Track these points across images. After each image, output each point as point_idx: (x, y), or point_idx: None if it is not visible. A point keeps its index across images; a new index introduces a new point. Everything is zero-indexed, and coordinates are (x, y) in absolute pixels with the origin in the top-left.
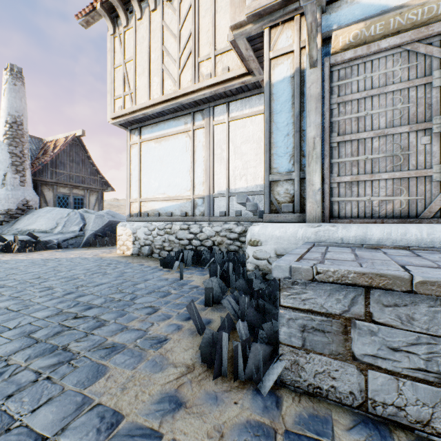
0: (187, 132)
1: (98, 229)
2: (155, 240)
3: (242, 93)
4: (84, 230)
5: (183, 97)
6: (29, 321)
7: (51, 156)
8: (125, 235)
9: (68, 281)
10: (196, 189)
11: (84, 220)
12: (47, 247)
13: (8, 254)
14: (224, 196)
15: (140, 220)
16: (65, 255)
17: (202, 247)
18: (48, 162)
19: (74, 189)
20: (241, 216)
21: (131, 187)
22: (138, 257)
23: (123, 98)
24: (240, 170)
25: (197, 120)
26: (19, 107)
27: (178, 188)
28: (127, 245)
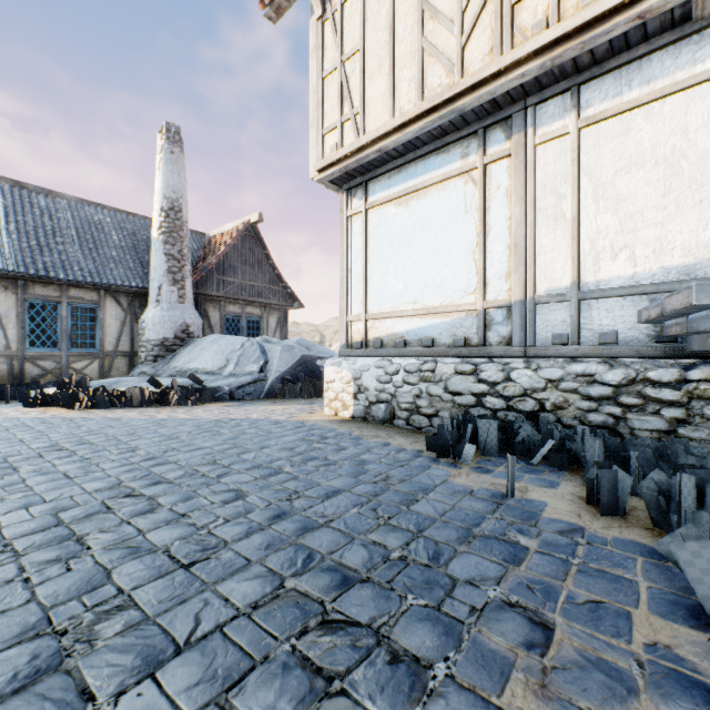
0: (466, 173)
1: (286, 370)
2: (398, 392)
3: (619, 53)
4: (265, 371)
5: (469, 94)
6: (216, 617)
7: (217, 256)
8: (338, 381)
9: (266, 477)
10: (490, 290)
11: (265, 354)
12: (216, 398)
13: (164, 408)
14: (565, 300)
15: (367, 355)
16: (244, 415)
17: (509, 411)
18: (214, 267)
19: (248, 307)
20: (617, 345)
21: (348, 295)
22: (367, 424)
23: (340, 129)
24: (613, 237)
25: (492, 144)
26: (177, 185)
27: (447, 289)
28: (342, 400)
